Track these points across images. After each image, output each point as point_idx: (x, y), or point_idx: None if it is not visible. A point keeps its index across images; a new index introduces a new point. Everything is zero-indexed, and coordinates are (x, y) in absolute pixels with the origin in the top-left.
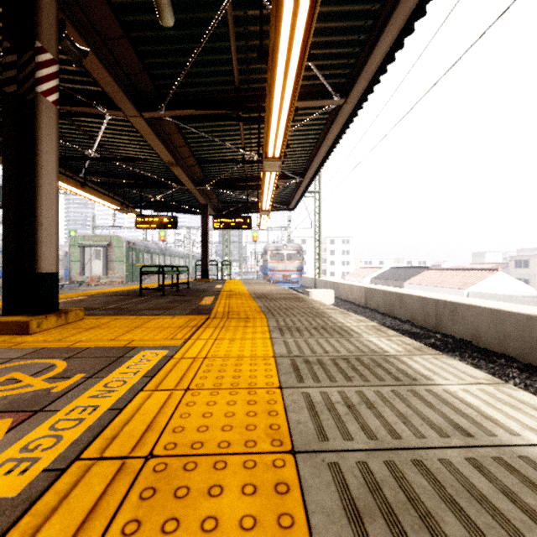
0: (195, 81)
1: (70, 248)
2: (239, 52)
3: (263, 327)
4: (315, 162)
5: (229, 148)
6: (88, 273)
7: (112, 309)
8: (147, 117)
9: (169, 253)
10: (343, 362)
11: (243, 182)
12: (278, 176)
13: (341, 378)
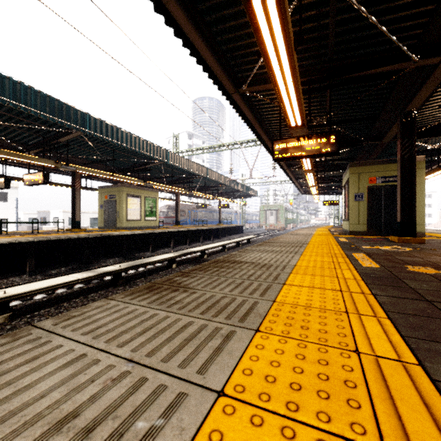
0: None
1: (259, 211)
2: None
3: None
4: None
5: None
6: (268, 223)
7: None
8: None
9: (292, 212)
10: None
11: None
12: None
13: None
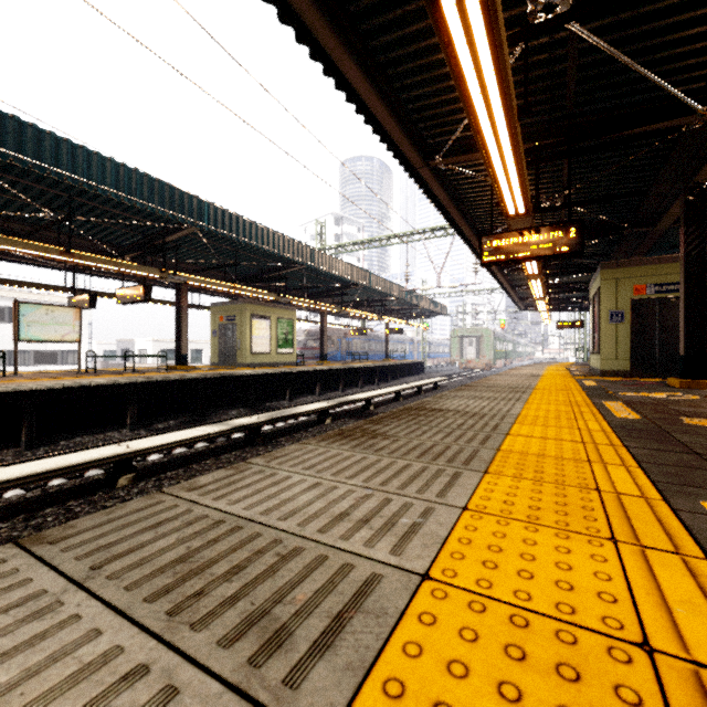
0: None
1: (450, 339)
2: None
3: None
4: None
5: None
6: (464, 357)
7: None
8: None
9: (505, 339)
10: None
11: None
12: None
13: None
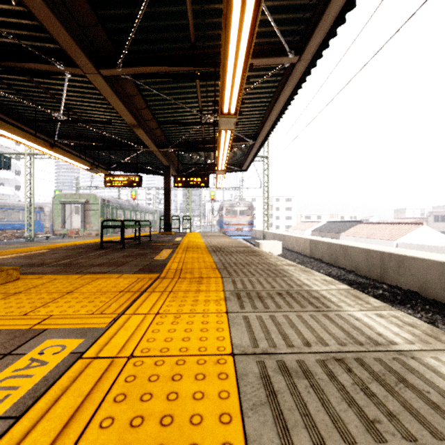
0: (152, 37)
1: (53, 205)
2: (194, 2)
3: (218, 292)
4: (266, 125)
5: (187, 112)
6: (68, 227)
7: (62, 264)
8: (105, 74)
9: (140, 210)
10: (341, 371)
11: (201, 145)
12: (233, 139)
13: (358, 427)
